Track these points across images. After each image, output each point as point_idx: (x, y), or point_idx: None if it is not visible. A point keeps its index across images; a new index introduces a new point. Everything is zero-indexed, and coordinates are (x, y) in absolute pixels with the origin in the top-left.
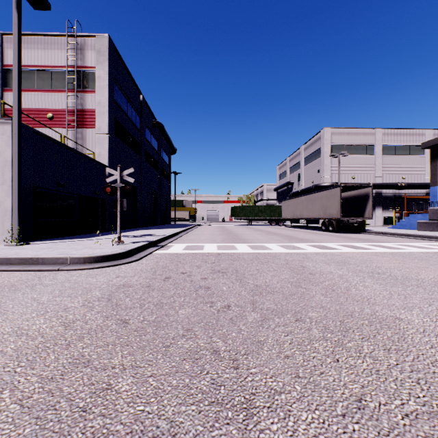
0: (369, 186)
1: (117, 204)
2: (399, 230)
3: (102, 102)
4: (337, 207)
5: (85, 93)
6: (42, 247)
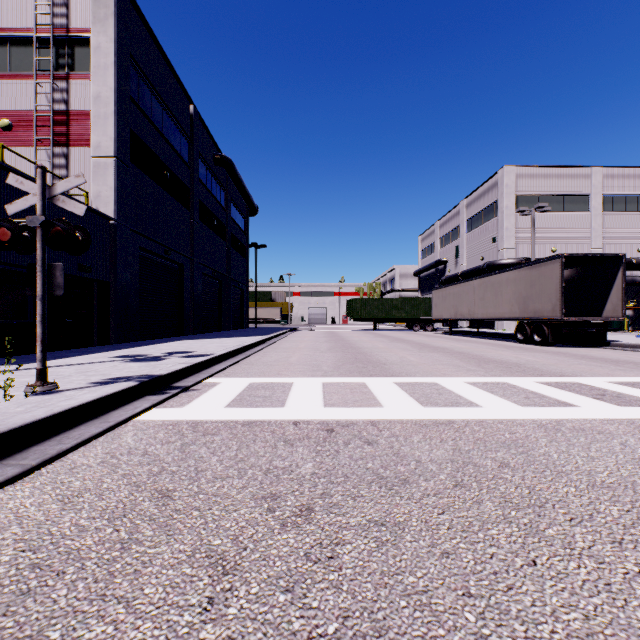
0: (616, 257)
1: (36, 278)
2: None
3: (103, 97)
4: (554, 298)
5: (71, 80)
6: None
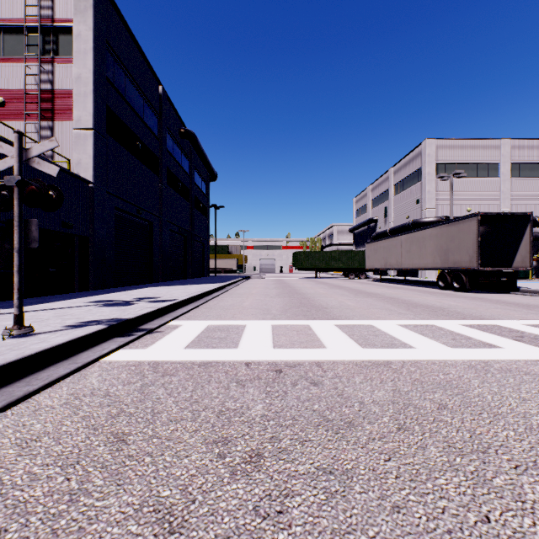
0: (525, 215)
1: (14, 232)
2: None
3: (83, 78)
4: (471, 250)
5: (56, 63)
6: None
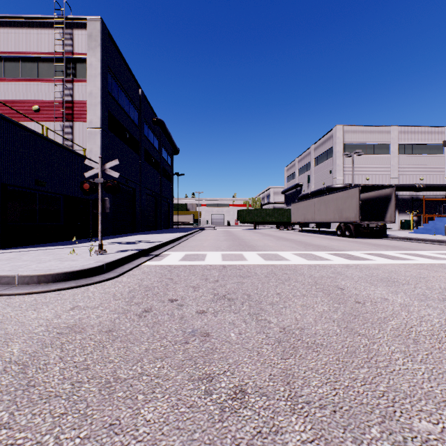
0: (391, 186)
1: (98, 205)
2: (425, 236)
3: (93, 93)
4: (356, 210)
5: (75, 83)
6: (1, 258)
